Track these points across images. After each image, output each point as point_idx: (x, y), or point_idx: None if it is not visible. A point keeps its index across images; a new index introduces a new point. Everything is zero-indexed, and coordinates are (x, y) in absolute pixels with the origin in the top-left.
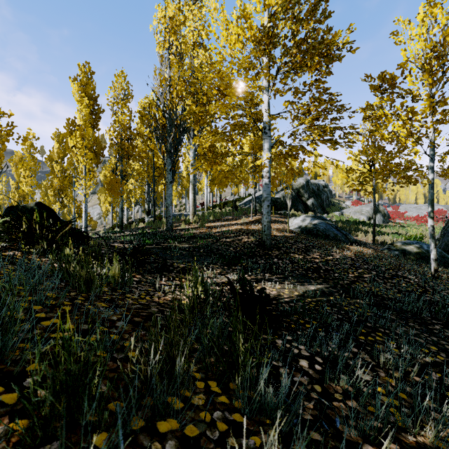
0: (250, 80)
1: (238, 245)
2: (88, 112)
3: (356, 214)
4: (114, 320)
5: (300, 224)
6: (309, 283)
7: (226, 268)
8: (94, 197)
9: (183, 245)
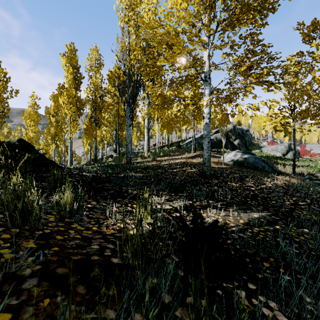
0: (194, 35)
1: (183, 175)
2: (72, 78)
3: (272, 151)
4: (24, 277)
5: (232, 158)
6: (250, 210)
7: (174, 194)
8: (80, 140)
9: (138, 174)
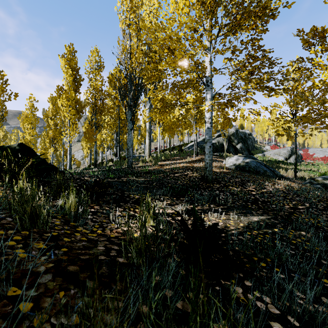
0: (195, 40)
1: (185, 179)
2: (71, 80)
3: (275, 155)
4: (39, 273)
5: (234, 163)
6: (250, 214)
7: (175, 199)
8: (79, 144)
9: (139, 179)
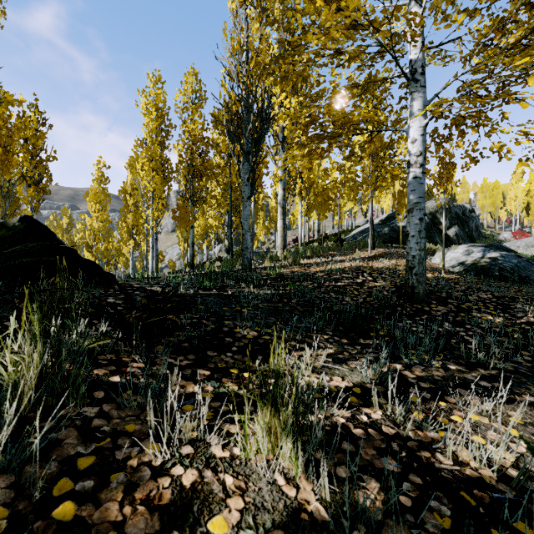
0: None
1: (360, 294)
2: (155, 126)
3: (528, 248)
4: None
5: (462, 260)
6: None
7: (347, 342)
8: (174, 235)
9: (263, 290)
